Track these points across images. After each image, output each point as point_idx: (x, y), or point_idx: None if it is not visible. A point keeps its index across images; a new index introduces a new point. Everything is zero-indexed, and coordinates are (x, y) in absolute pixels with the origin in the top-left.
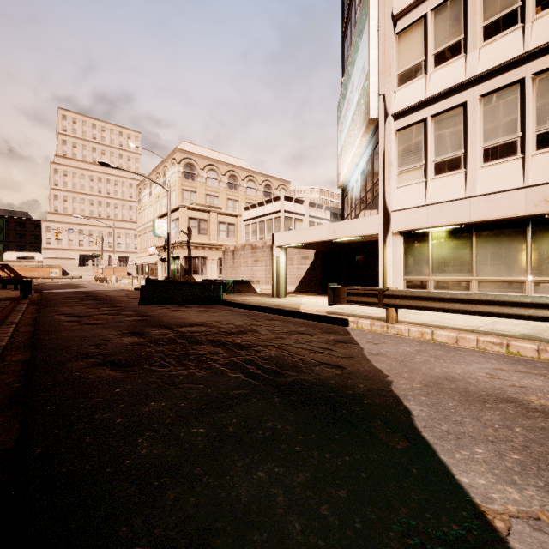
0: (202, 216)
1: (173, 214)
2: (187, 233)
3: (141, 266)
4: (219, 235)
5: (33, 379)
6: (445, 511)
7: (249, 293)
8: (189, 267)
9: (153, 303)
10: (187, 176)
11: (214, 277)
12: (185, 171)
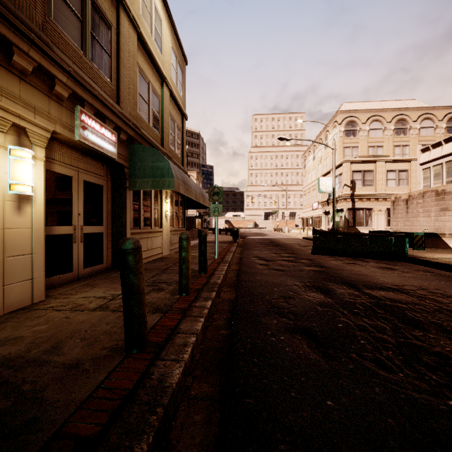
0: (367, 167)
1: (336, 170)
2: (350, 186)
3: (306, 219)
4: (386, 184)
5: (235, 330)
6: None
7: (438, 249)
8: (352, 218)
9: (324, 253)
10: (348, 133)
11: (381, 229)
12: (346, 129)
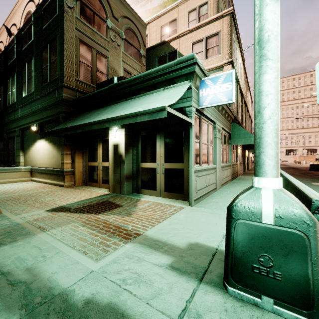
0: None
1: None
2: None
3: None
4: None
5: None
6: None
7: None
8: None
9: (314, 170)
10: None
11: None
12: None
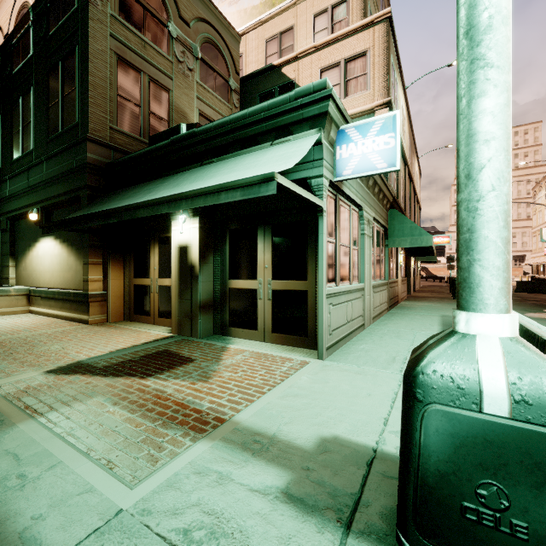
0: None
1: None
2: None
3: (536, 265)
4: None
5: None
6: (540, 309)
7: None
8: None
9: (524, 291)
10: None
11: None
12: None
